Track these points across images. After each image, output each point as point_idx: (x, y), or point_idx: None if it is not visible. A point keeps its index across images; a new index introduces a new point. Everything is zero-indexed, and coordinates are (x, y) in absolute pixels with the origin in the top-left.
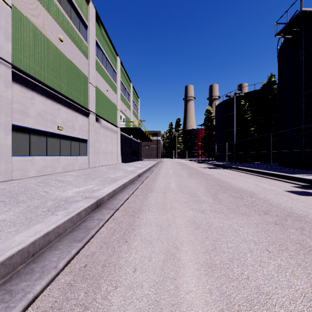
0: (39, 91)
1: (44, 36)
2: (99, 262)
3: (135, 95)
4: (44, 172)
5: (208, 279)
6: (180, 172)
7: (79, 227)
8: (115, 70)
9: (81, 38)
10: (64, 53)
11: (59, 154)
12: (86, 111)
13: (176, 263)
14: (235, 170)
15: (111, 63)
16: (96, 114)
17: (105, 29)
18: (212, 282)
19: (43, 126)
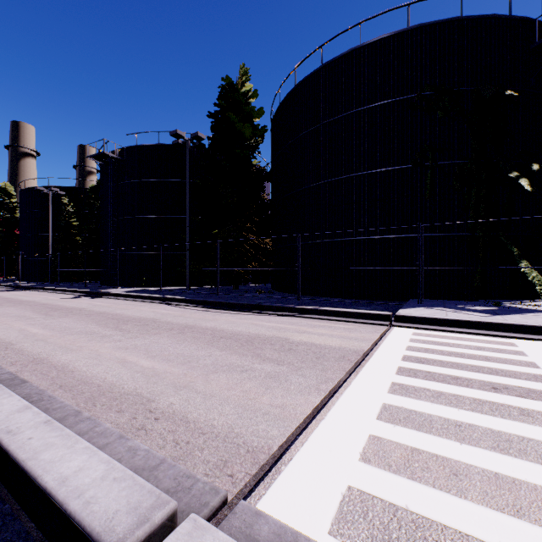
0: None
1: None
2: None
3: None
4: None
5: None
6: None
7: None
8: None
9: None
10: None
11: None
12: None
13: None
14: (39, 291)
15: None
16: None
17: None
18: None
19: None
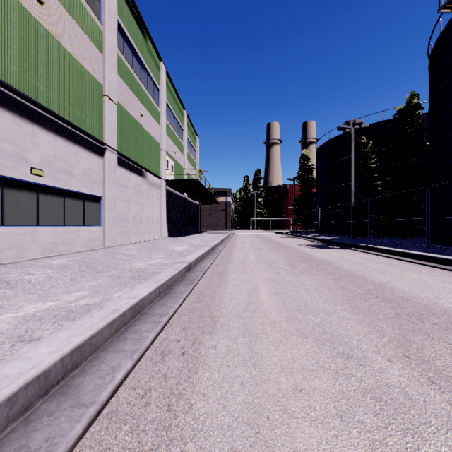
0: None
1: None
2: None
3: (192, 131)
4: None
5: None
6: (270, 257)
7: None
8: (157, 85)
9: (87, 10)
10: (47, 28)
11: (35, 223)
12: (99, 146)
13: None
14: (369, 253)
15: (150, 71)
16: (119, 153)
17: (137, 10)
18: None
19: None
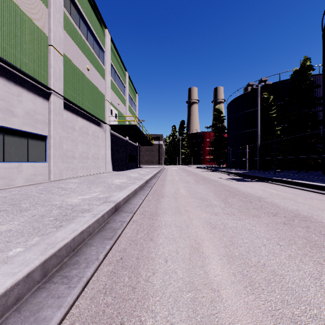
0: None
1: None
2: None
3: (132, 89)
4: None
5: None
6: (200, 191)
7: None
8: (102, 47)
9: None
10: None
11: None
12: (44, 90)
13: None
14: (287, 186)
15: (96, 34)
16: (65, 98)
17: None
18: None
19: None
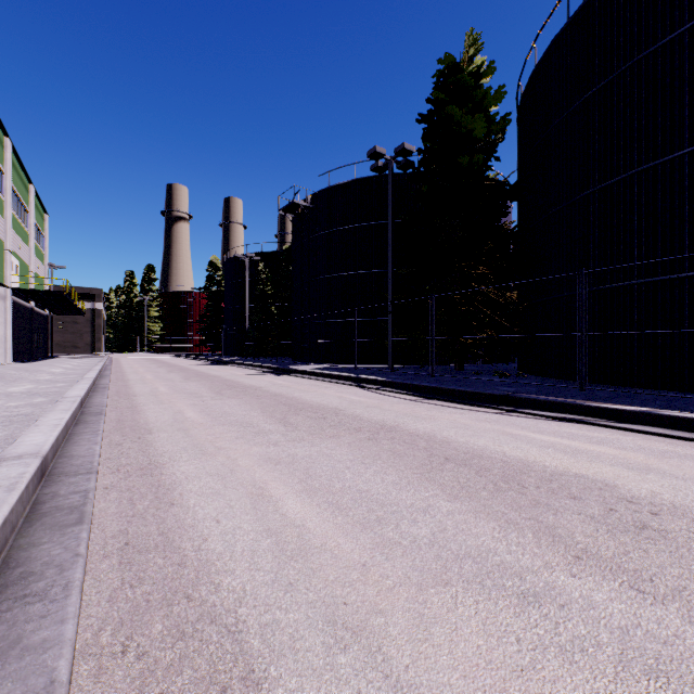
0: None
1: None
2: (123, 391)
3: (39, 209)
4: None
5: (169, 389)
6: (157, 370)
7: (98, 388)
8: (2, 168)
9: None
10: None
11: None
12: None
13: (157, 389)
14: (232, 366)
15: None
16: None
17: None
18: (171, 389)
19: None
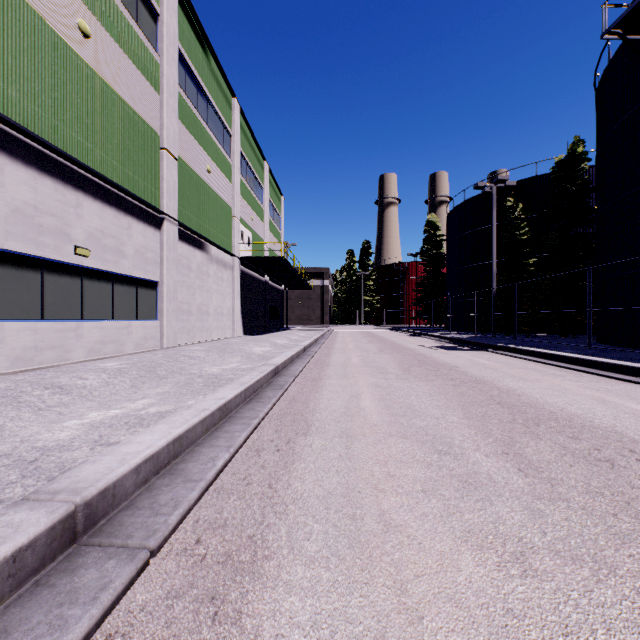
0: (18, 152)
1: (34, 14)
2: None
3: (275, 189)
4: (32, 362)
5: None
6: (379, 360)
7: None
8: (229, 129)
9: (140, 39)
10: (94, 68)
11: (79, 317)
12: (155, 215)
13: None
14: (509, 355)
15: (219, 111)
16: (181, 224)
17: (203, 31)
18: None
19: (29, 244)
